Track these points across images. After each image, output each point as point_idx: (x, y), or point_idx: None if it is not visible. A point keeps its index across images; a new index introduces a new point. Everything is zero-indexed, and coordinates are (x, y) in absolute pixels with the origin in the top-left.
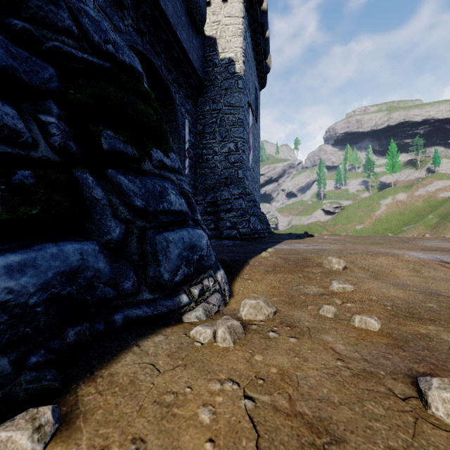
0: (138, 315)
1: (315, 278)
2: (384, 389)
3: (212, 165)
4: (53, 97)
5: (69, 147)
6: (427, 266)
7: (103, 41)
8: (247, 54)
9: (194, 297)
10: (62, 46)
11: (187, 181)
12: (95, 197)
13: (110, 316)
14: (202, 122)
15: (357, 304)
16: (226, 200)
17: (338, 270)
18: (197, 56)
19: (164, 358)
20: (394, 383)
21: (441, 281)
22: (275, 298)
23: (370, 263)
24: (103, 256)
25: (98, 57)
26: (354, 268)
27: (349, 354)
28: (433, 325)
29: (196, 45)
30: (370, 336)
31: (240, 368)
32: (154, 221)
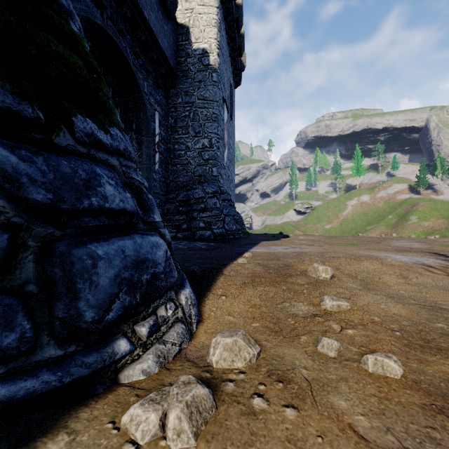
0: (29, 390)
1: (302, 292)
2: None
3: (185, 161)
4: None
5: None
6: (413, 271)
7: None
8: (221, 47)
9: (141, 338)
10: None
11: (157, 177)
12: None
13: None
14: (174, 115)
15: (360, 330)
16: (200, 199)
17: (326, 279)
18: (168, 43)
19: None
20: None
21: (434, 289)
22: (256, 323)
23: (356, 269)
24: None
25: None
26: (341, 276)
27: (379, 439)
28: None
29: (167, 31)
30: (395, 390)
31: None
32: (71, 226)
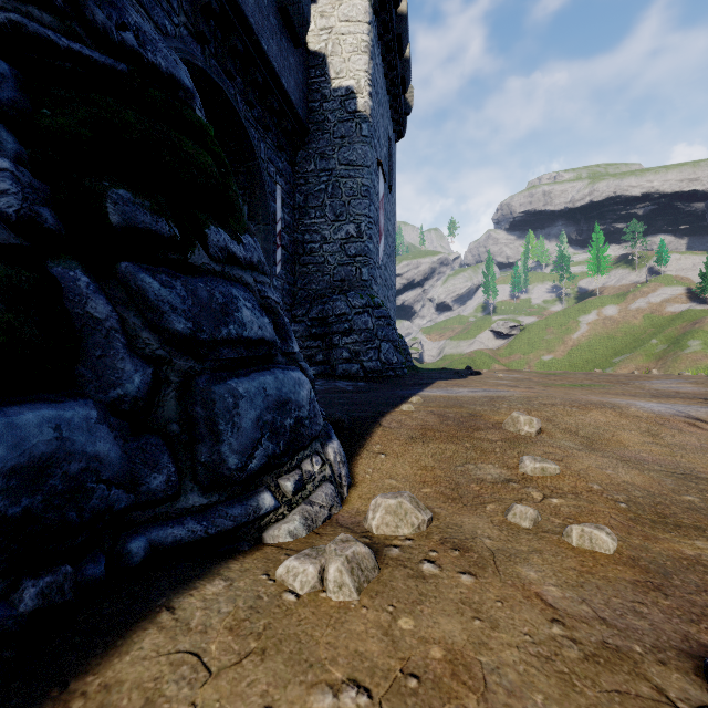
0: (177, 538)
1: (493, 451)
2: (649, 688)
3: (320, 259)
4: (5, 119)
5: (39, 218)
6: (669, 426)
7: (114, 24)
8: (375, 82)
9: (285, 495)
10: (26, 23)
11: (279, 284)
12: (92, 316)
13: (120, 544)
14: (304, 190)
15: (569, 500)
16: (343, 316)
17: (529, 435)
18: (295, 83)
19: (221, 636)
20: (664, 673)
21: (696, 452)
22: (427, 488)
23: (579, 421)
24: (106, 428)
25: (103, 52)
26: (553, 432)
27: (571, 608)
28: (703, 539)
29: (294, 64)
30: (602, 566)
31: (372, 652)
32: (210, 359)
